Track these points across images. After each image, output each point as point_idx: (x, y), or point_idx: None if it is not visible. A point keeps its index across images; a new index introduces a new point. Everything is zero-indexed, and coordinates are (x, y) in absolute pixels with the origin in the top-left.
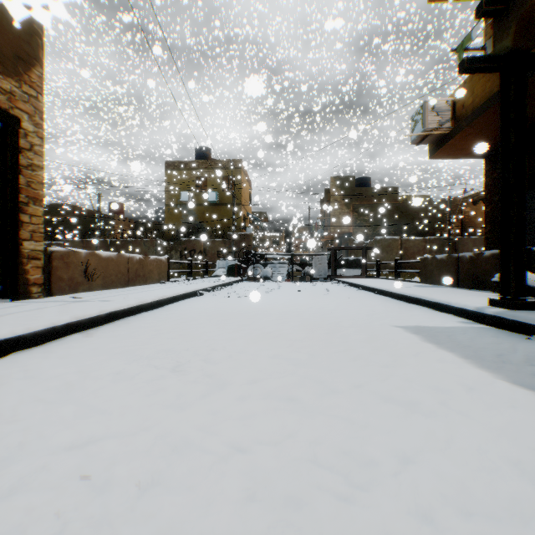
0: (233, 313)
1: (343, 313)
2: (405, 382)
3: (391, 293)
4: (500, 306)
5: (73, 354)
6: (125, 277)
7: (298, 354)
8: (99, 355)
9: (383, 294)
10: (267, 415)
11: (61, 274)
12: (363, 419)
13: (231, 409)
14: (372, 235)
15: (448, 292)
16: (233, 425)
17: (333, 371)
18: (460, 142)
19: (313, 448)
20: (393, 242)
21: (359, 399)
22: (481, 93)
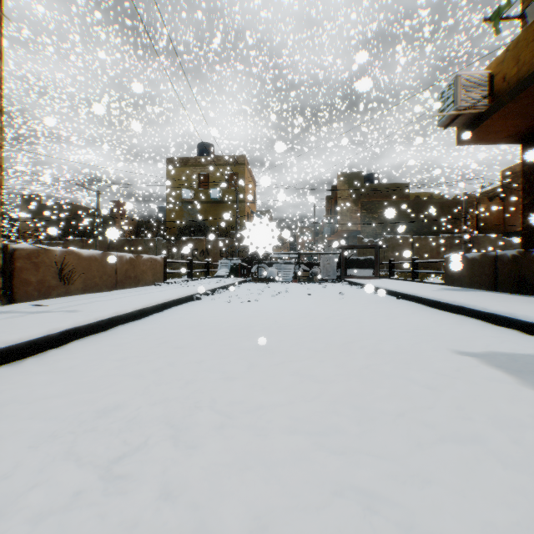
0: (233, 328)
1: (373, 327)
2: None
3: (420, 299)
4: None
5: None
6: (112, 278)
7: (336, 420)
8: (0, 420)
9: (408, 299)
10: None
11: (27, 277)
12: None
13: None
14: (381, 233)
15: (493, 298)
16: None
17: (421, 480)
18: (497, 123)
19: None
20: (404, 241)
21: None
22: (529, 60)
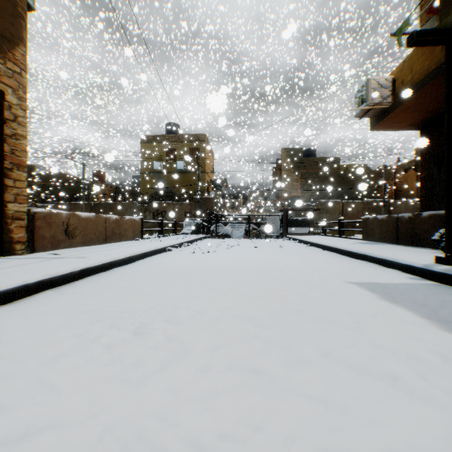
0: (197, 269)
1: (298, 268)
2: (374, 349)
3: (338, 250)
4: (446, 263)
5: (40, 313)
6: (103, 235)
7: (260, 313)
8: (65, 314)
9: (330, 250)
10: (232, 395)
11: (43, 233)
12: (339, 400)
13: (193, 385)
14: (317, 198)
15: (390, 248)
16: (194, 409)
17: (298, 334)
18: (399, 115)
19: (288, 448)
20: (335, 205)
21: (330, 371)
22: (419, 70)
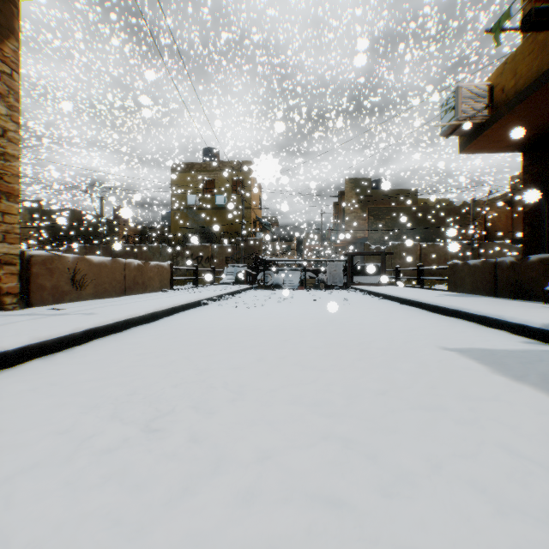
0: (240, 329)
1: (372, 328)
2: (512, 459)
3: (421, 304)
4: None
5: (16, 395)
6: (121, 285)
7: (328, 396)
8: (50, 396)
9: (410, 304)
10: None
11: (43, 282)
12: None
13: (228, 532)
14: (389, 240)
15: (489, 302)
16: None
17: (388, 431)
18: (497, 133)
19: None
20: (411, 248)
21: (452, 503)
22: (525, 73)
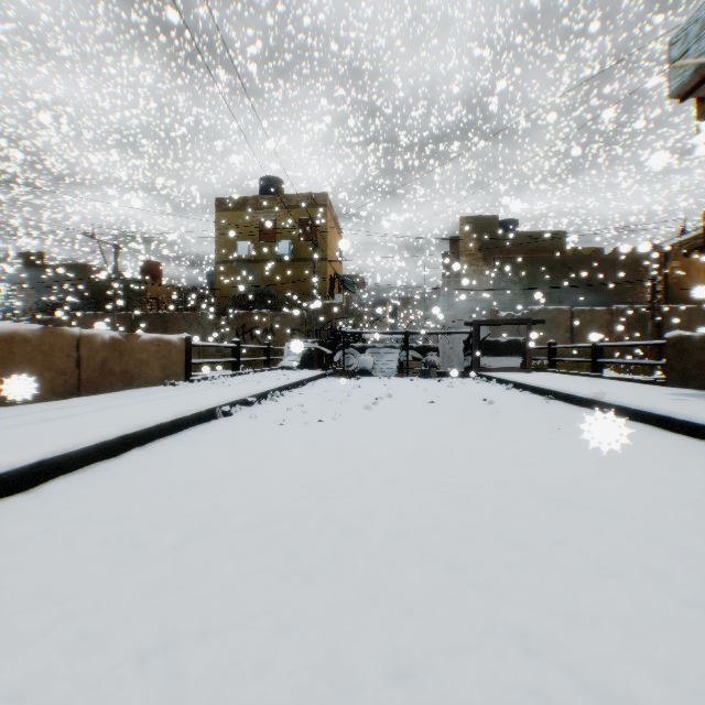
0: (245, 545)
1: (664, 536)
2: None
3: (666, 420)
4: None
5: None
6: (69, 376)
7: None
8: None
9: (629, 418)
10: None
11: None
12: None
13: None
14: (524, 304)
15: None
16: None
17: None
18: None
19: None
20: (559, 315)
21: None
22: None
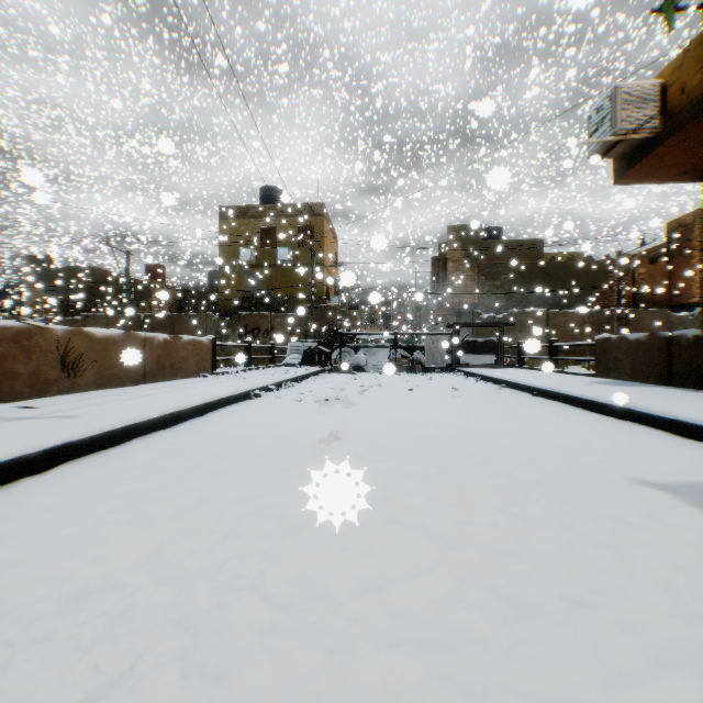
0: (302, 441)
1: (505, 439)
2: None
3: (566, 397)
4: None
5: None
6: (139, 368)
7: (468, 619)
8: None
9: (548, 397)
10: None
11: (14, 366)
12: None
13: None
14: (506, 307)
15: (670, 396)
16: None
17: None
18: (671, 152)
19: None
20: (536, 317)
21: None
22: None
